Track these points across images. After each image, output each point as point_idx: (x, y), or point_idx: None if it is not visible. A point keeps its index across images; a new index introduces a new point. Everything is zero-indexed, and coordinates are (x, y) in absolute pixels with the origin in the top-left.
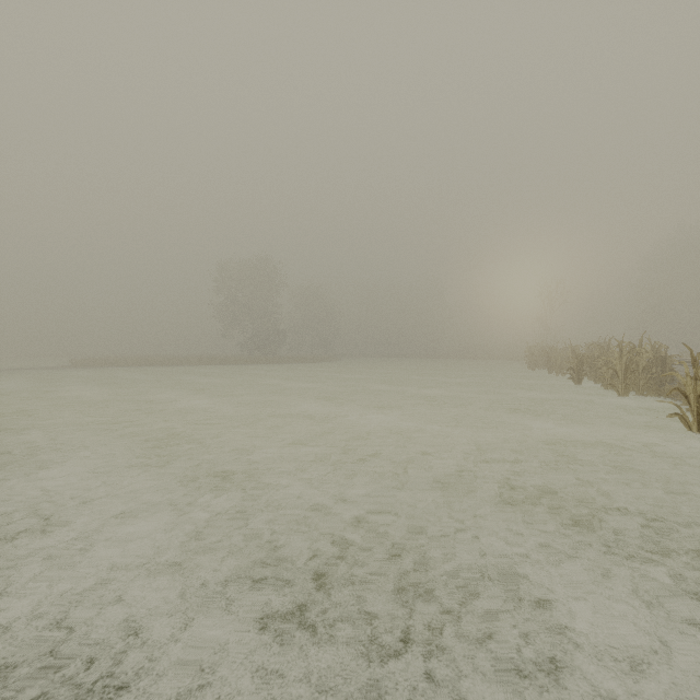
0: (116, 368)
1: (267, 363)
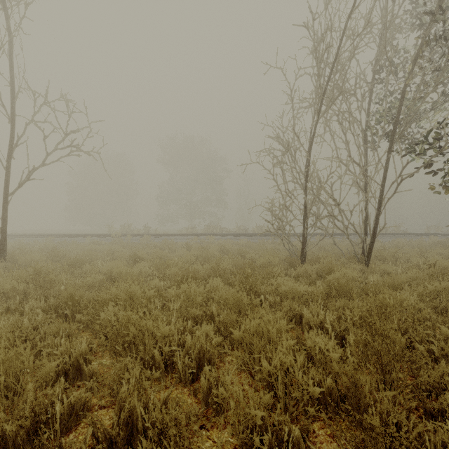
0: None
1: None
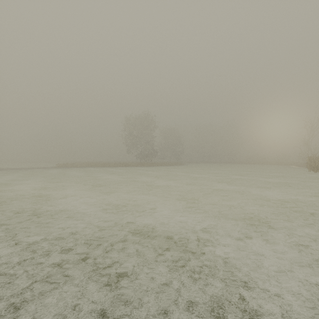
0: (75, 168)
1: (147, 166)
